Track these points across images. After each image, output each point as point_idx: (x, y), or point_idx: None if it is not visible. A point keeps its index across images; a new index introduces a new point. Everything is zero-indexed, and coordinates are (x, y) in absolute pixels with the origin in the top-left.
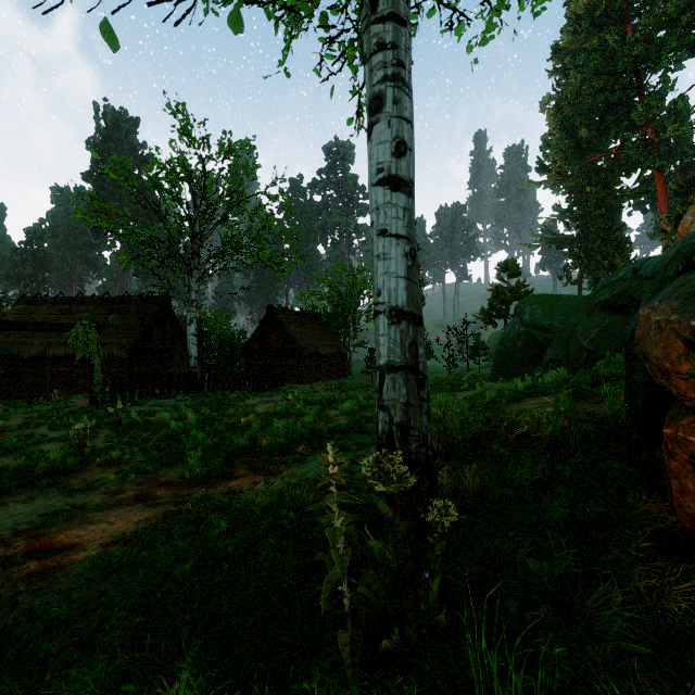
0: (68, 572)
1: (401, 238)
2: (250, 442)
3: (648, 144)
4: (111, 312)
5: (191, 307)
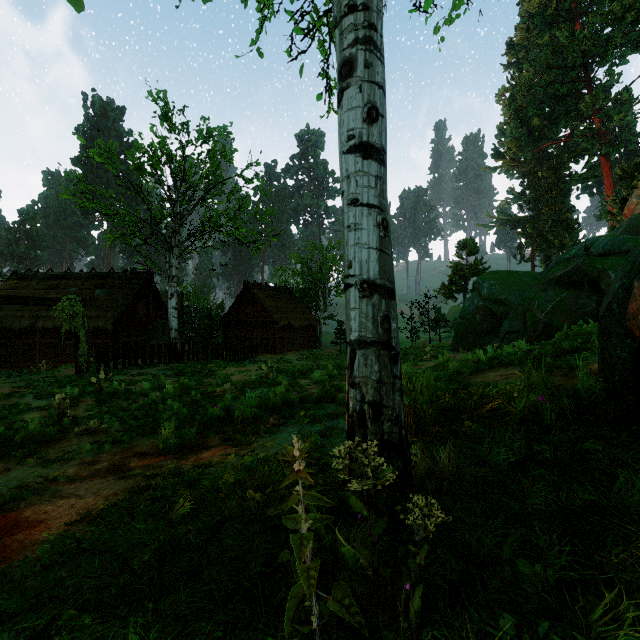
0: (28, 555)
1: (373, 207)
2: (223, 412)
3: (595, 133)
4: (97, 287)
5: (172, 283)
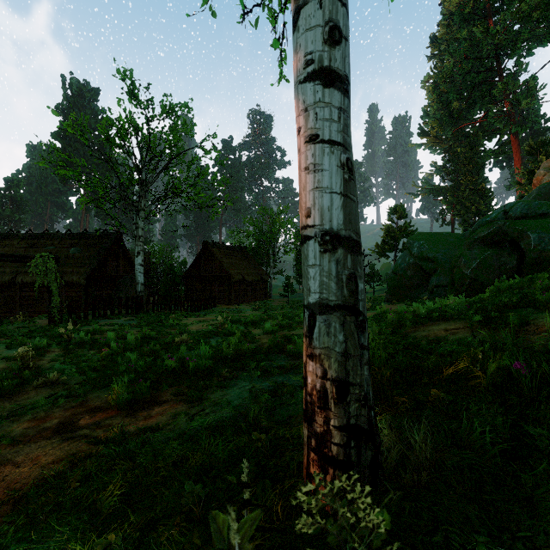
0: None
1: (335, 144)
2: (178, 364)
3: (506, 115)
4: (72, 246)
5: (138, 242)
